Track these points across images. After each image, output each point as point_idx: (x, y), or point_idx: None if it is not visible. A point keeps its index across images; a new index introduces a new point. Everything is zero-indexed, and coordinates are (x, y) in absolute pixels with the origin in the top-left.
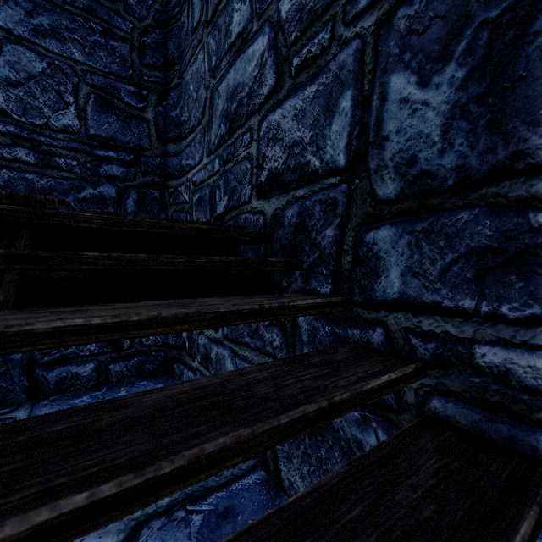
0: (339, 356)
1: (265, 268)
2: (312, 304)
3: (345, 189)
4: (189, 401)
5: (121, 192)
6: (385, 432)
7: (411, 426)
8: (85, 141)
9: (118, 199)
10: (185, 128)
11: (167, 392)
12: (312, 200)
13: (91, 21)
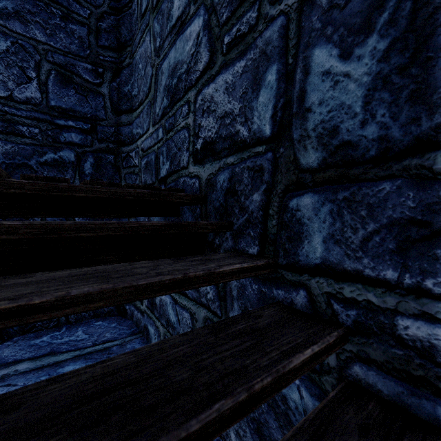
0: (263, 322)
1: (196, 231)
2: (238, 269)
3: (270, 157)
4: (92, 397)
5: (79, 157)
6: (308, 391)
7: (333, 396)
8: (46, 111)
9: (76, 162)
10: (135, 101)
11: (73, 380)
12: (241, 167)
13: (52, 6)
